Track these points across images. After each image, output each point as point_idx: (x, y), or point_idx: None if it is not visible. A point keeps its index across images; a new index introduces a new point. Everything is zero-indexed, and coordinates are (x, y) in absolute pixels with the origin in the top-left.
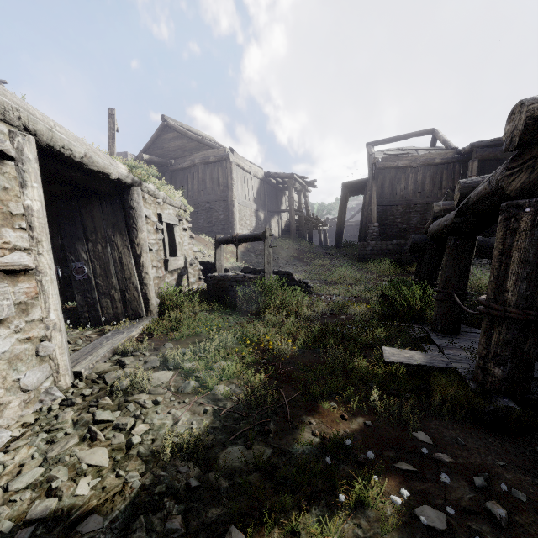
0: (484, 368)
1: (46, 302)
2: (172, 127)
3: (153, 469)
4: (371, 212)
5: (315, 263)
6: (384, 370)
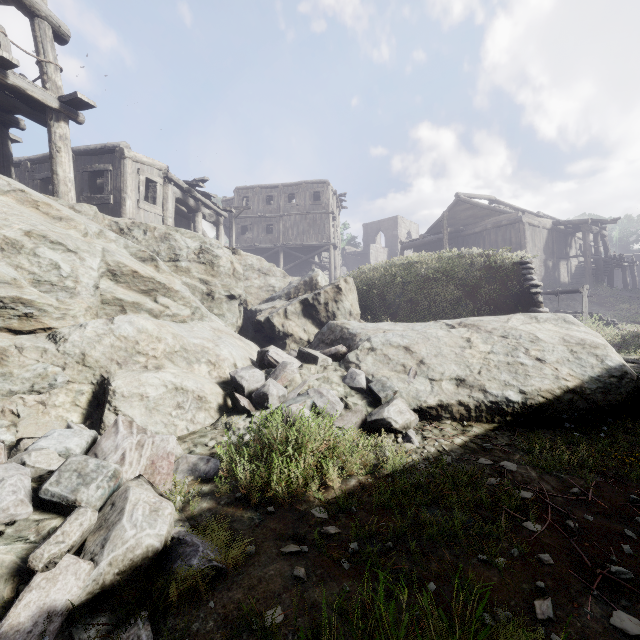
0: None
1: None
2: (465, 201)
3: None
4: None
5: (620, 308)
6: None
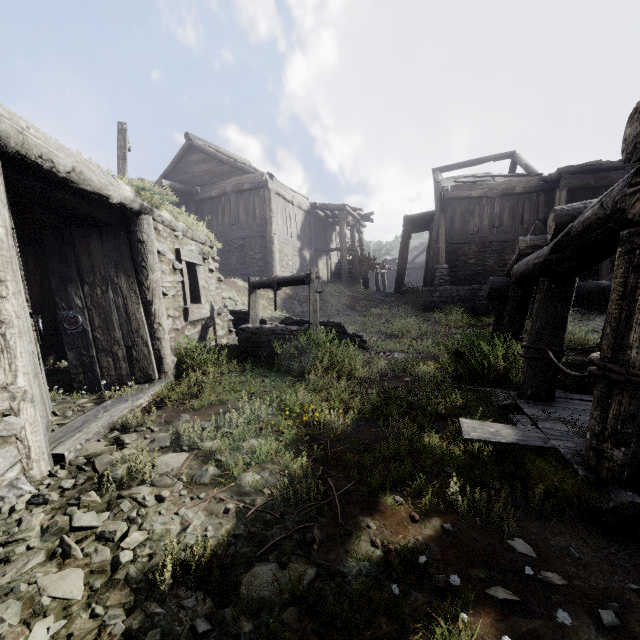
0: (598, 450)
1: (12, 362)
2: (198, 147)
3: (145, 603)
4: (439, 251)
5: (372, 313)
6: (463, 450)
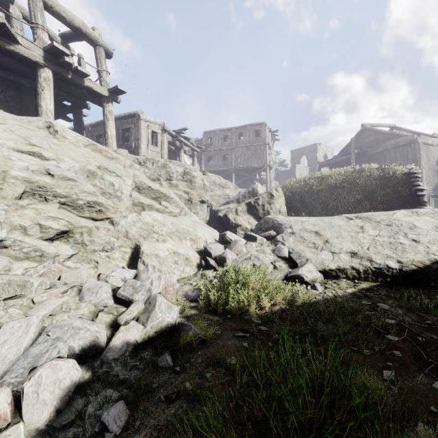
0: None
1: None
2: (369, 129)
3: None
4: None
5: None
6: None
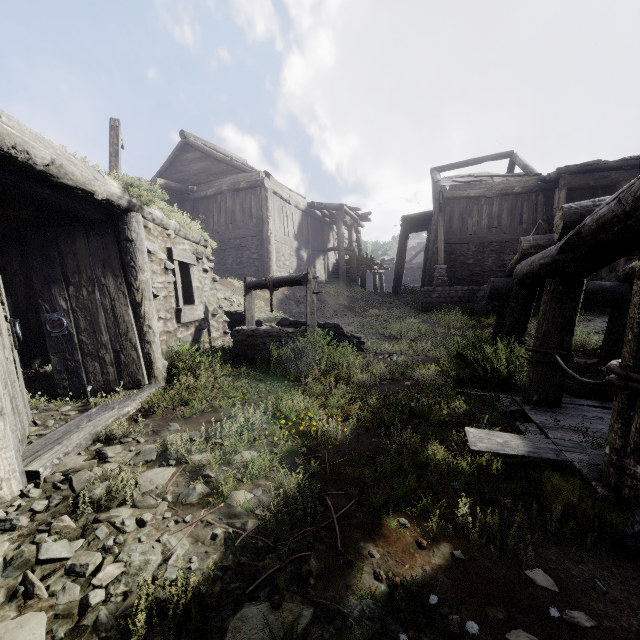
0: (620, 466)
1: None
2: (194, 145)
3: None
4: (438, 251)
5: (370, 313)
6: (470, 462)
